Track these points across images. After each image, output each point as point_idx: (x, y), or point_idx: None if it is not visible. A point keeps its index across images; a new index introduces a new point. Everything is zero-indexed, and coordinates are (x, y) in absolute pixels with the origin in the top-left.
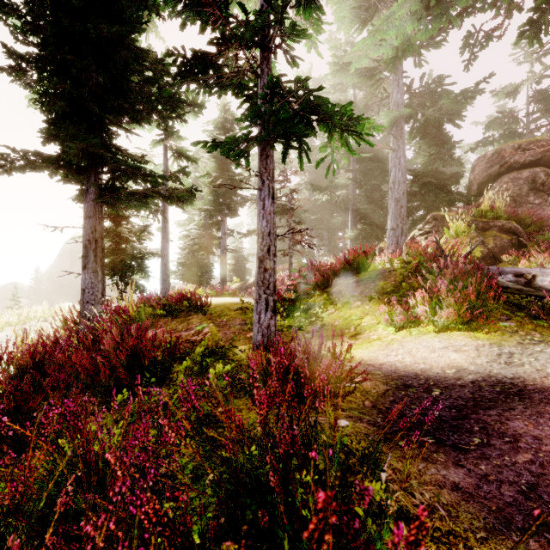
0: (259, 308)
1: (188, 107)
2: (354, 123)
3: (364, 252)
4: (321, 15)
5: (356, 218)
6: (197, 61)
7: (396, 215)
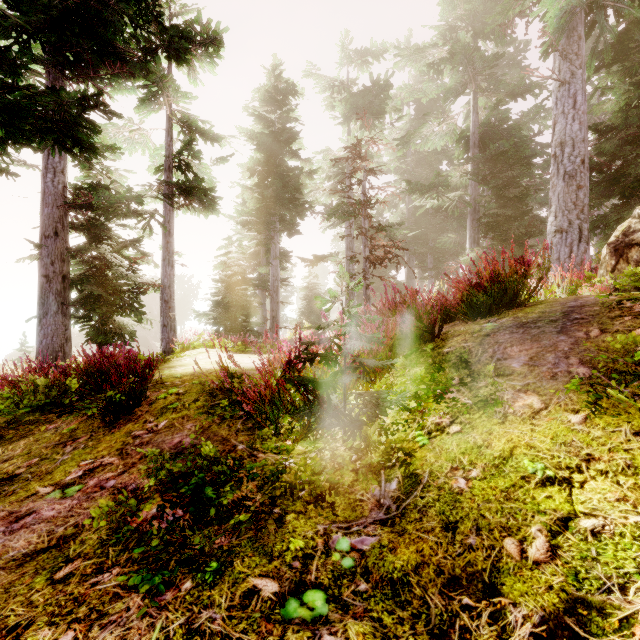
0: None
1: (199, 48)
2: None
3: (522, 260)
4: None
5: (478, 233)
6: None
7: (568, 203)
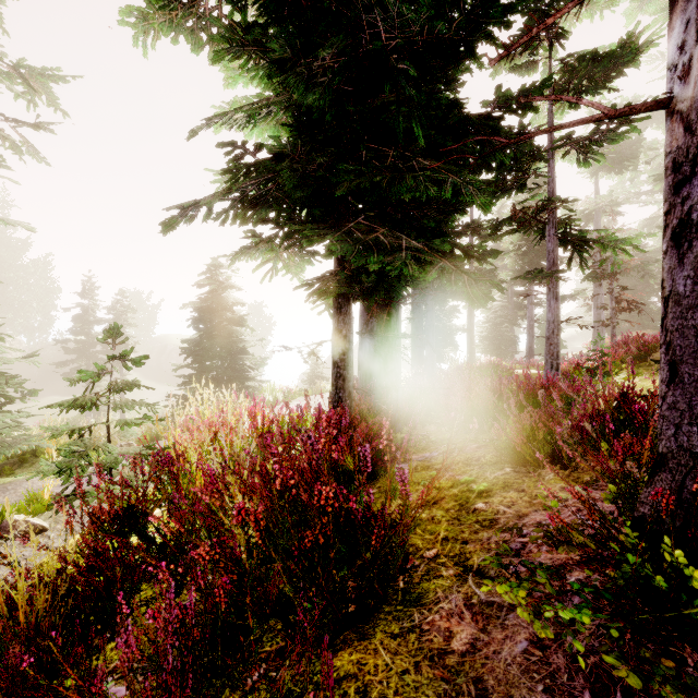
0: (546, 368)
1: None
2: (621, 242)
3: None
4: (599, 163)
5: None
6: (505, 221)
7: None
